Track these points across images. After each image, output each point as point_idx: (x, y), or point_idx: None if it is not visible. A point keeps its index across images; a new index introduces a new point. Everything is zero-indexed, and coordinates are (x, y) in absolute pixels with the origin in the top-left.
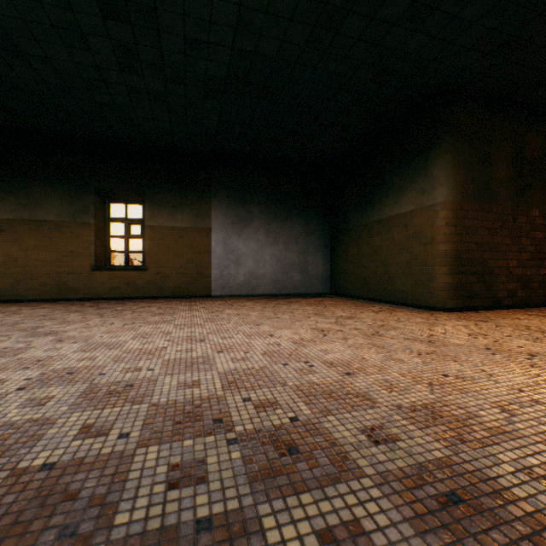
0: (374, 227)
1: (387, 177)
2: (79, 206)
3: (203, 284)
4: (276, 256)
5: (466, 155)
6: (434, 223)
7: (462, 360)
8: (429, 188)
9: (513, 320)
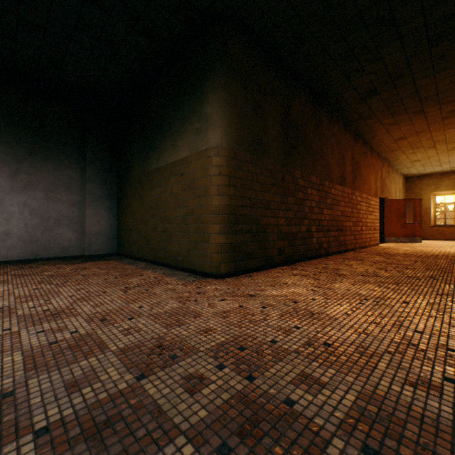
0: (154, 176)
1: (166, 116)
2: None
3: None
4: (32, 207)
5: (241, 98)
6: (208, 171)
7: None
8: (204, 129)
9: (281, 288)
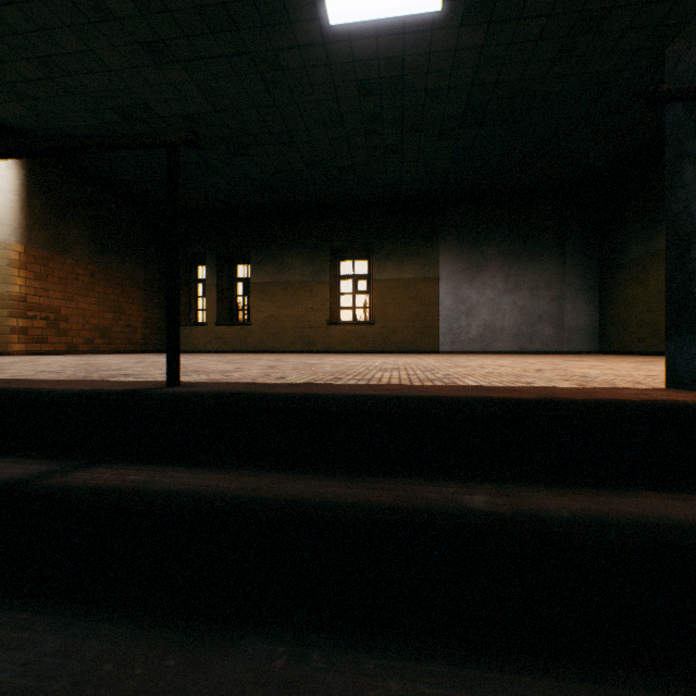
0: None
1: None
2: (317, 266)
3: (430, 339)
4: (518, 305)
5: None
6: None
7: None
8: None
9: None
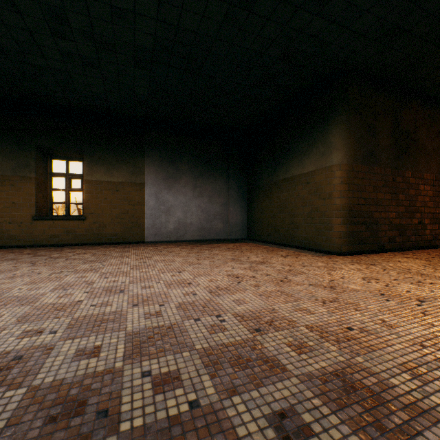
0: (282, 184)
1: (293, 142)
2: (20, 161)
3: (137, 232)
4: (202, 207)
5: (357, 125)
6: (331, 181)
7: (362, 308)
8: (327, 152)
9: (395, 263)
